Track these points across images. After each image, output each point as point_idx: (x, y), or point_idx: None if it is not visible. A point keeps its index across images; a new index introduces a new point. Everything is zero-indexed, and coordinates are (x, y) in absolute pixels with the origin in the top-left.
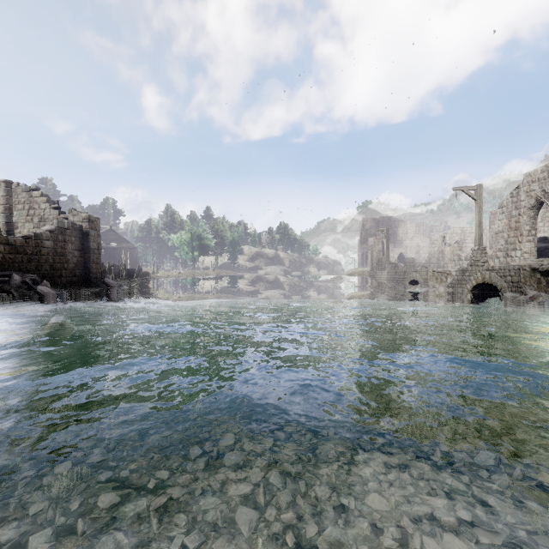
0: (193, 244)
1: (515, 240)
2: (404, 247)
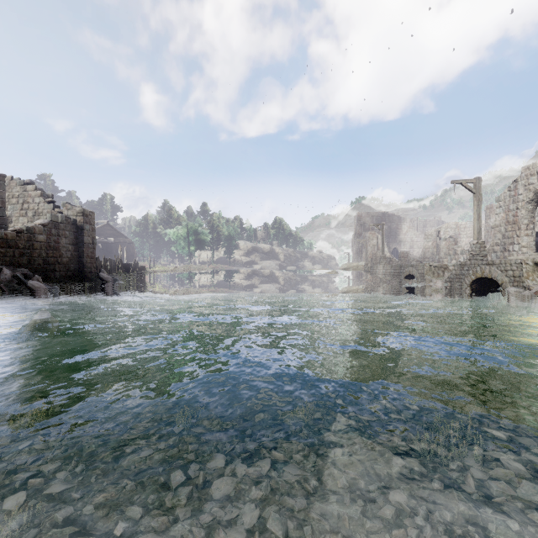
0: (189, 239)
1: (512, 234)
2: (398, 242)
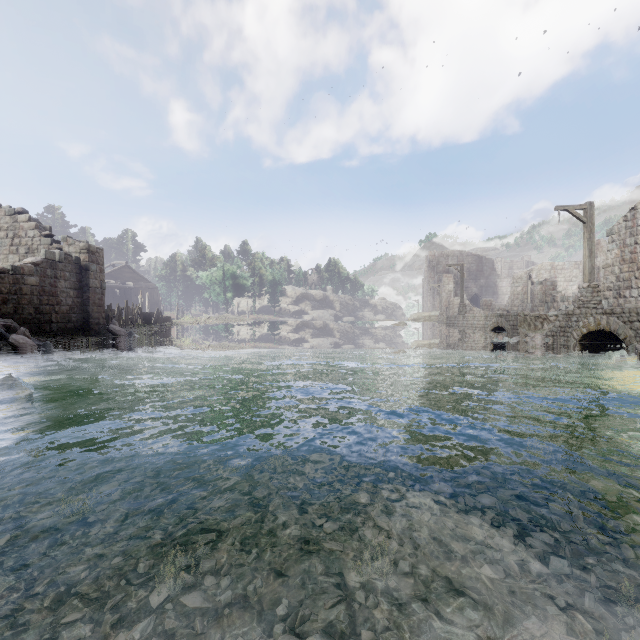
0: (226, 284)
1: (629, 276)
2: (479, 287)
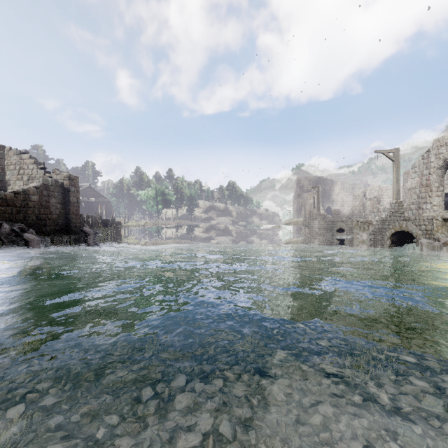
0: (157, 199)
1: (425, 195)
2: (331, 201)
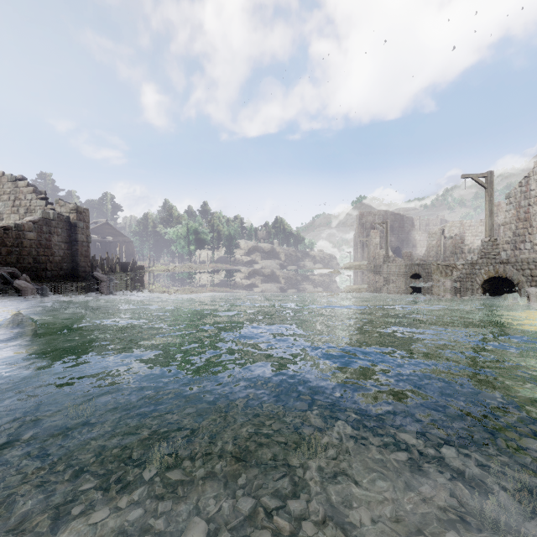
0: (189, 238)
1: (524, 232)
2: (400, 241)
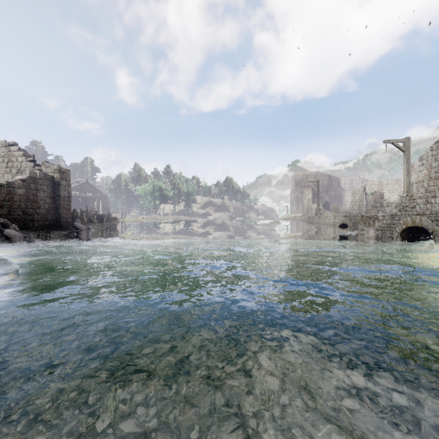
0: (155, 195)
1: (434, 188)
2: (329, 196)
